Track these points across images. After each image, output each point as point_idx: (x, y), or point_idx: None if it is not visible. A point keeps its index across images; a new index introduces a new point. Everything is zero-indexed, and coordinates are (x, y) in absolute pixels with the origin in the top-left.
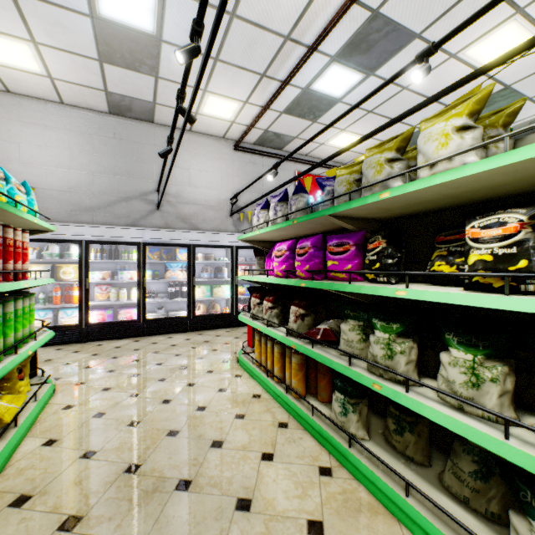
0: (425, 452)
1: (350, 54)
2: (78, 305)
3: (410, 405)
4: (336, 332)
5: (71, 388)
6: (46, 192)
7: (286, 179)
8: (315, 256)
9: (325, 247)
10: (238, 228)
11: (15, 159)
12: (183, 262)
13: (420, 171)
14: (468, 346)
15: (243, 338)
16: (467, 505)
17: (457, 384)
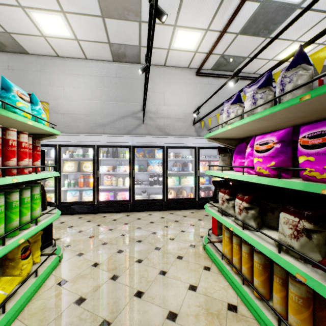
0: None
1: None
2: (93, 188)
3: None
4: None
5: (72, 258)
6: (78, 116)
7: None
8: None
9: None
10: (199, 134)
11: (62, 97)
12: (159, 159)
13: None
14: None
15: (205, 221)
16: None
17: None
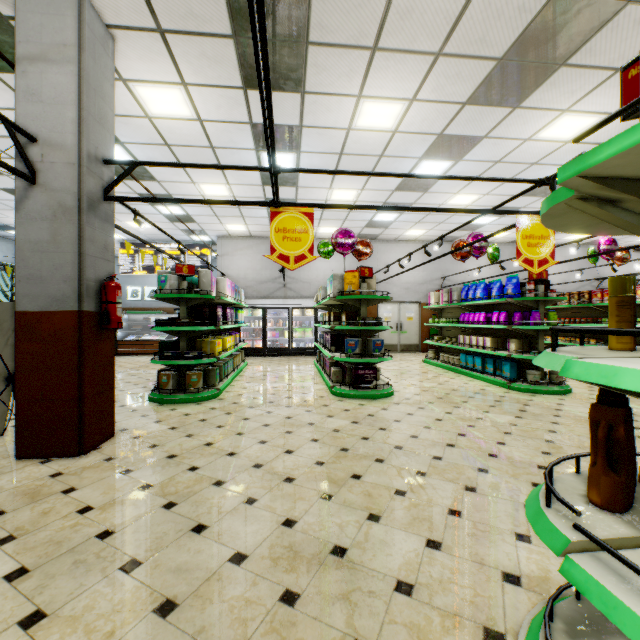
0: None
1: None
2: None
3: None
4: None
5: None
6: (553, 286)
7: None
8: None
9: None
10: None
11: None
12: None
13: None
14: None
15: None
16: None
17: None
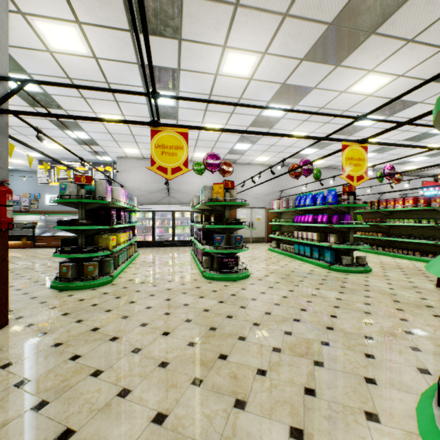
0: None
1: None
2: None
3: None
4: None
5: None
6: None
7: (417, 184)
8: None
9: None
10: None
11: None
12: None
13: None
14: None
15: None
16: None
17: None
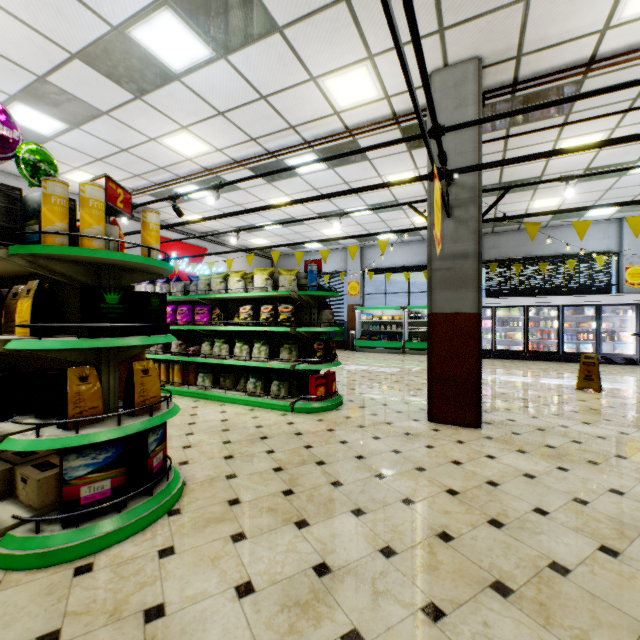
0: (233, 385)
1: (204, 184)
2: None
3: (226, 363)
4: (199, 350)
5: None
6: None
7: None
8: (189, 315)
9: (193, 310)
10: None
11: None
12: None
13: (229, 290)
14: (240, 342)
15: None
16: (242, 391)
17: (238, 353)
